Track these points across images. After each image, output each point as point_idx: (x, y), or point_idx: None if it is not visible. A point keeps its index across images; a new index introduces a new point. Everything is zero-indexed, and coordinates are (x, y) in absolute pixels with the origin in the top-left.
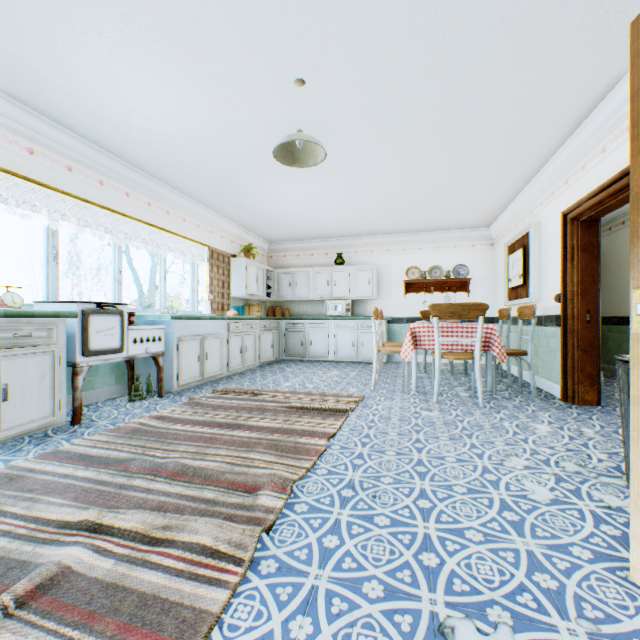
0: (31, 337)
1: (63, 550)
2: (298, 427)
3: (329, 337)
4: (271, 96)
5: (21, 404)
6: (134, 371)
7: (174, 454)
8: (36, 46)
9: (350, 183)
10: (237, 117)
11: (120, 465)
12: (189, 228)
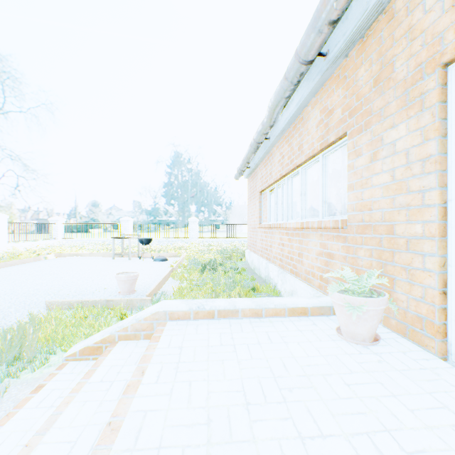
0: None
1: None
2: None
3: None
4: None
5: None
6: None
7: None
8: None
9: None
10: None
11: None
12: None
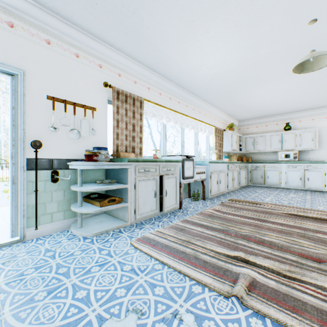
0: (170, 170)
1: (241, 268)
2: (307, 227)
3: (281, 173)
4: (286, 36)
5: (169, 198)
6: (190, 187)
7: (244, 230)
8: (177, 48)
9: (315, 77)
10: (257, 55)
11: (223, 231)
12: (206, 118)
